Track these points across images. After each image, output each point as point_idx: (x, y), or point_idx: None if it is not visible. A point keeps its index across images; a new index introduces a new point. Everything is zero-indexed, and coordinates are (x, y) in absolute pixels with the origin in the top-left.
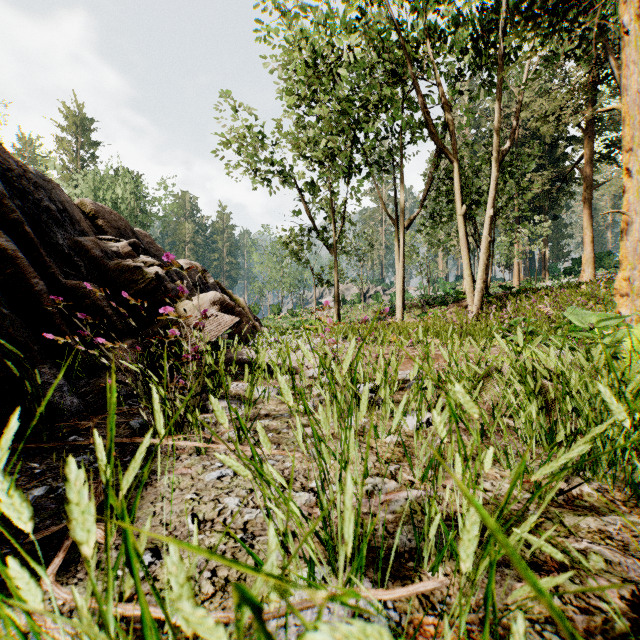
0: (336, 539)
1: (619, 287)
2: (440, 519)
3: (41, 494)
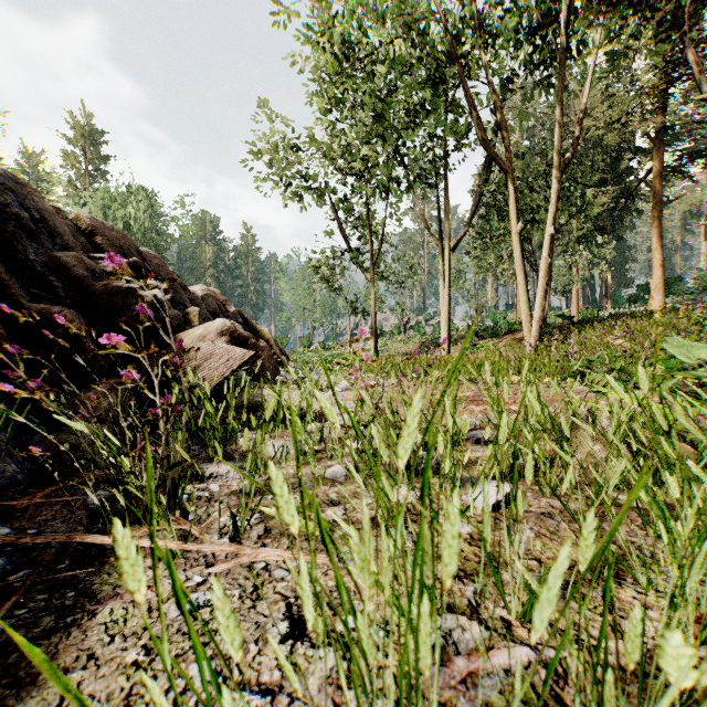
0: None
1: None
2: None
3: None
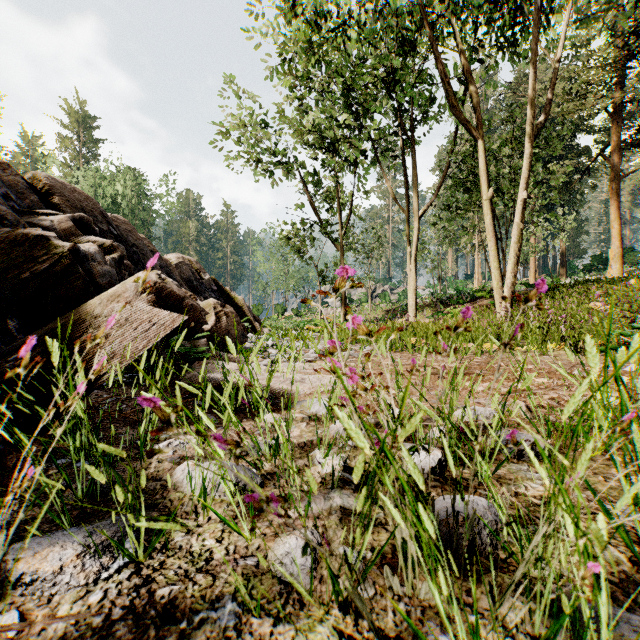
0: None
1: None
2: None
3: None
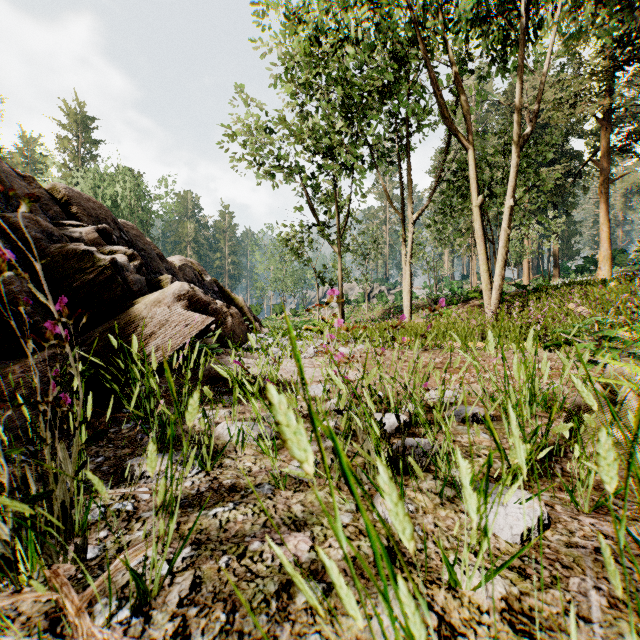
0: None
1: None
2: None
3: None
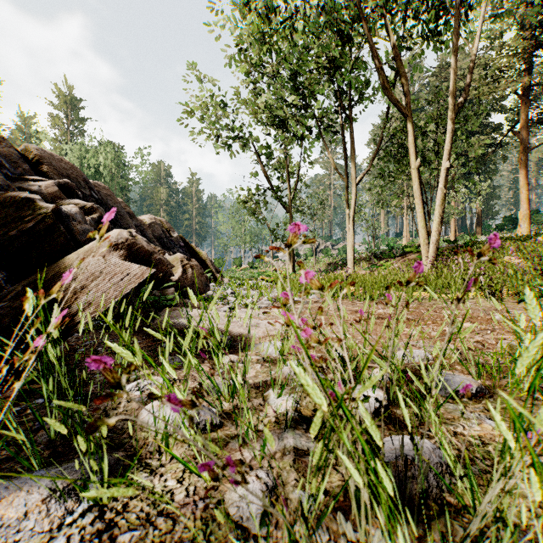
0: None
1: None
2: None
3: None
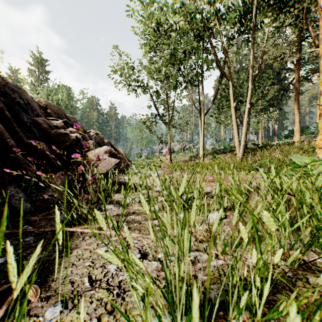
0: (175, 297)
1: (318, 144)
2: (240, 285)
3: (2, 262)
